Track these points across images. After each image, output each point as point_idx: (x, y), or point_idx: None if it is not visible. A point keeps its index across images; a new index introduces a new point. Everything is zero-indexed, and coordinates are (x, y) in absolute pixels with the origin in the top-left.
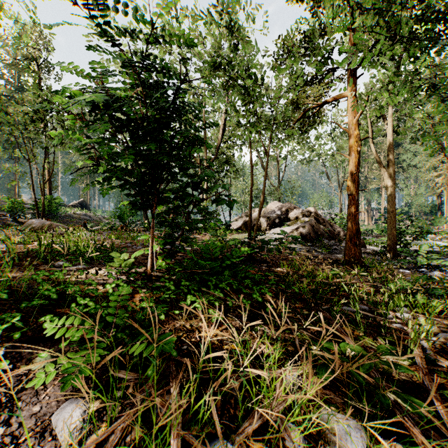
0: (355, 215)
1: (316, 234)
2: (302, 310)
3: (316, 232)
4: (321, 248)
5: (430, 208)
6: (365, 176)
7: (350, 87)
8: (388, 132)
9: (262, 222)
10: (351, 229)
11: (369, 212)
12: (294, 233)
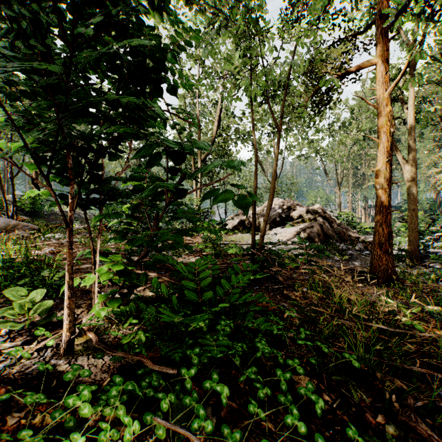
0: (387, 214)
1: (325, 235)
2: (393, 438)
3: (325, 233)
4: (336, 254)
5: (429, 206)
6: (362, 173)
7: (380, 50)
8: (409, 118)
9: (261, 221)
10: (382, 233)
11: (367, 209)
12: (300, 234)
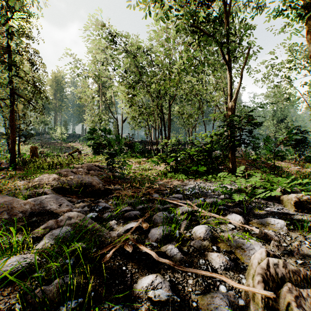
0: None
1: None
2: None
3: None
4: None
5: None
6: None
7: None
8: None
9: None
10: None
11: None
12: None
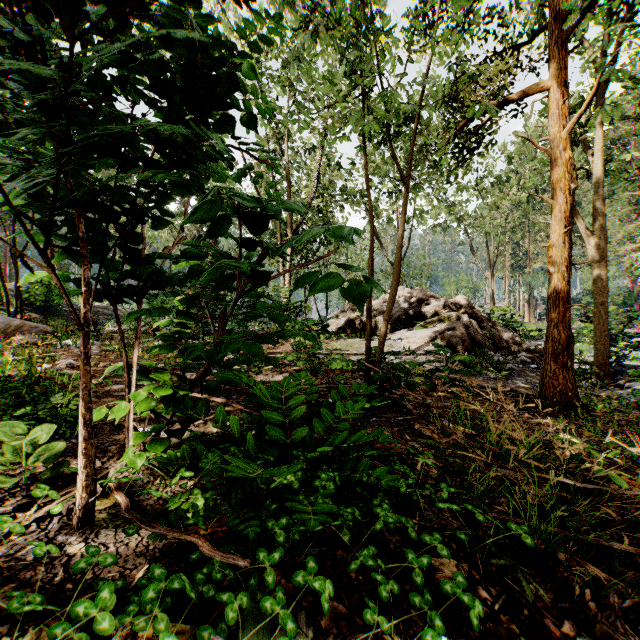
0: (565, 311)
1: (473, 341)
2: None
3: (472, 337)
4: (489, 369)
5: (622, 298)
6: (525, 251)
7: (555, 68)
8: (596, 169)
9: (378, 321)
10: (557, 338)
11: (531, 303)
12: (435, 340)
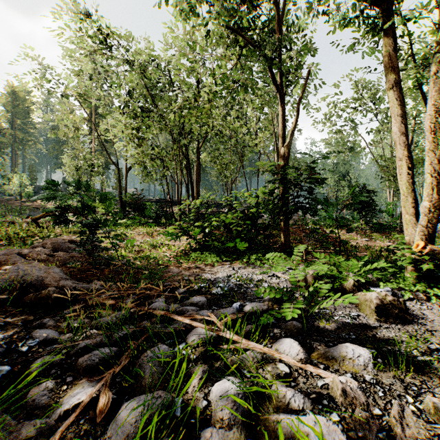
0: None
1: None
2: None
3: None
4: None
5: None
6: None
7: None
8: None
9: None
10: None
11: None
12: None
